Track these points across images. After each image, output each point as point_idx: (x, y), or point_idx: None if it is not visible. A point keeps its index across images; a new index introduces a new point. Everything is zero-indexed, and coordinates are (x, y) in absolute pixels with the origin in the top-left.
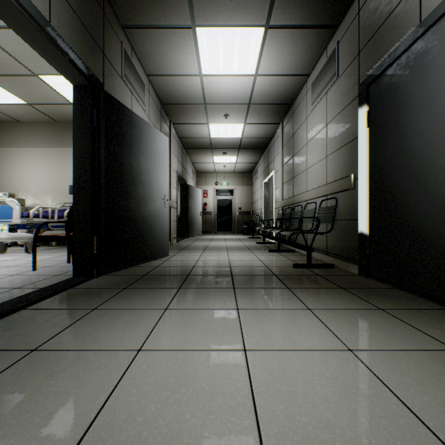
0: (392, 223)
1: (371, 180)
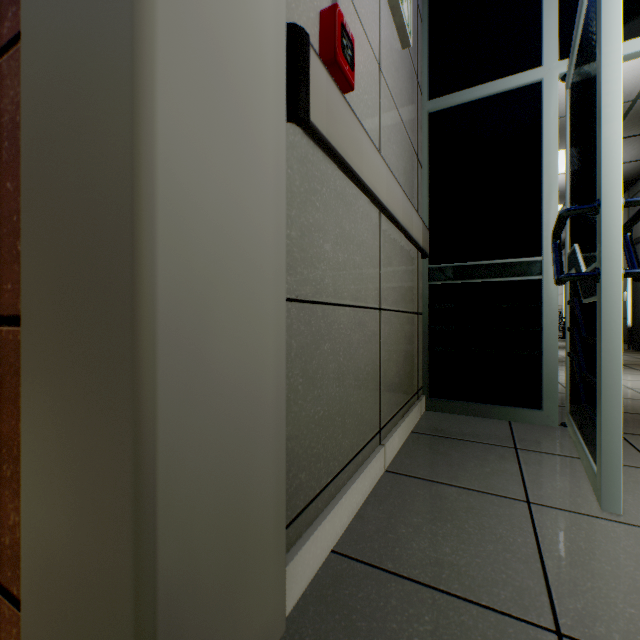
0: (637, 320)
1: (631, 297)
